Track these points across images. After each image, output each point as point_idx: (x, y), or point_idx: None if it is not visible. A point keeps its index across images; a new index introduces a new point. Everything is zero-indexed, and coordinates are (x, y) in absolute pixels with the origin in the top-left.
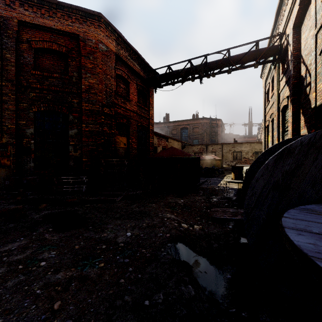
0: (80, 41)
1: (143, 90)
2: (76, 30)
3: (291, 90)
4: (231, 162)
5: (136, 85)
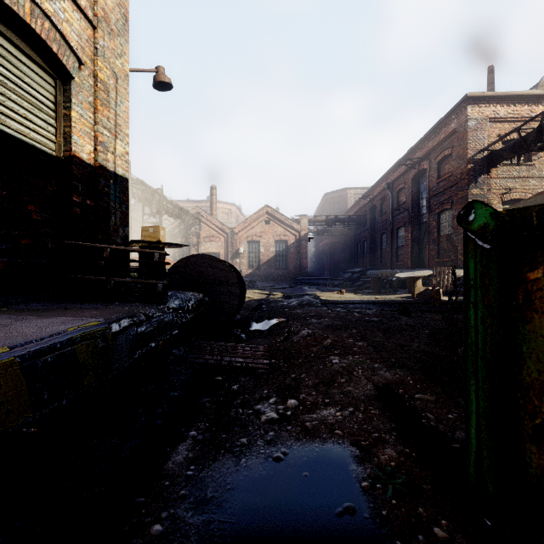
0: None
1: None
2: None
3: None
4: None
5: None
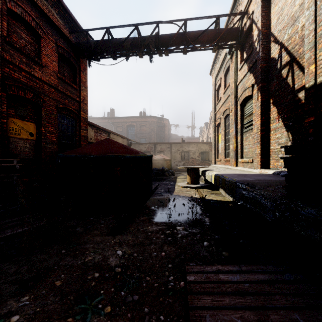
0: None
1: (68, 57)
2: None
3: (260, 76)
4: (179, 162)
5: (56, 45)
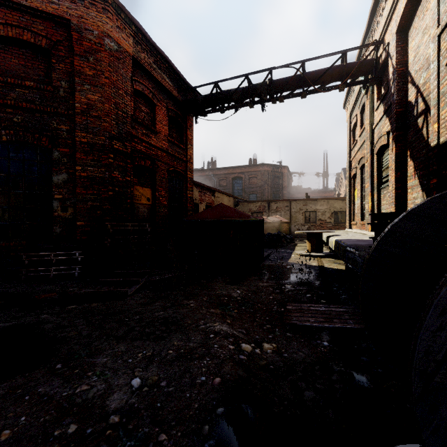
0: (72, 30)
1: (177, 118)
2: (66, 12)
3: (394, 123)
4: (302, 226)
5: (166, 109)
